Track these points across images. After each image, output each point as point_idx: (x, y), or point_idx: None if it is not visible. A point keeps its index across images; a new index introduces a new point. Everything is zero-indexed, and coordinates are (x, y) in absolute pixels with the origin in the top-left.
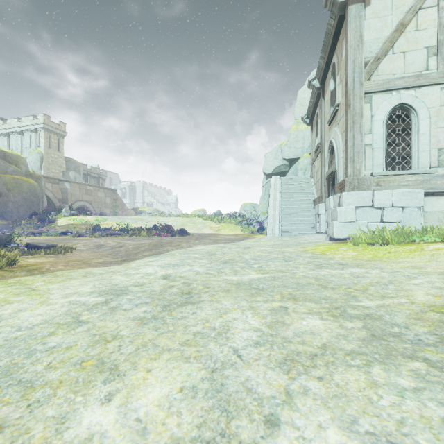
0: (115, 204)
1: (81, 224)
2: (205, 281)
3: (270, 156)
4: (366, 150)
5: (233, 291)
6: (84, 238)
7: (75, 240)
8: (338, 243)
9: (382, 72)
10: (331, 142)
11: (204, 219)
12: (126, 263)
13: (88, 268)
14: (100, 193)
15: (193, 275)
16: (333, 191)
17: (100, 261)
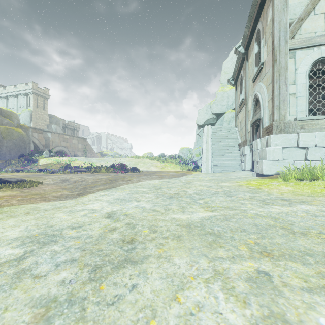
0: (85, 149)
1: (57, 163)
2: (152, 221)
3: (202, 111)
4: (290, 98)
5: (185, 238)
6: (55, 174)
7: (47, 175)
8: (266, 178)
9: (305, 31)
10: (256, 95)
11: (151, 160)
12: (79, 197)
13: (40, 203)
14: (74, 141)
15: (139, 213)
16: (257, 135)
17: (58, 195)
